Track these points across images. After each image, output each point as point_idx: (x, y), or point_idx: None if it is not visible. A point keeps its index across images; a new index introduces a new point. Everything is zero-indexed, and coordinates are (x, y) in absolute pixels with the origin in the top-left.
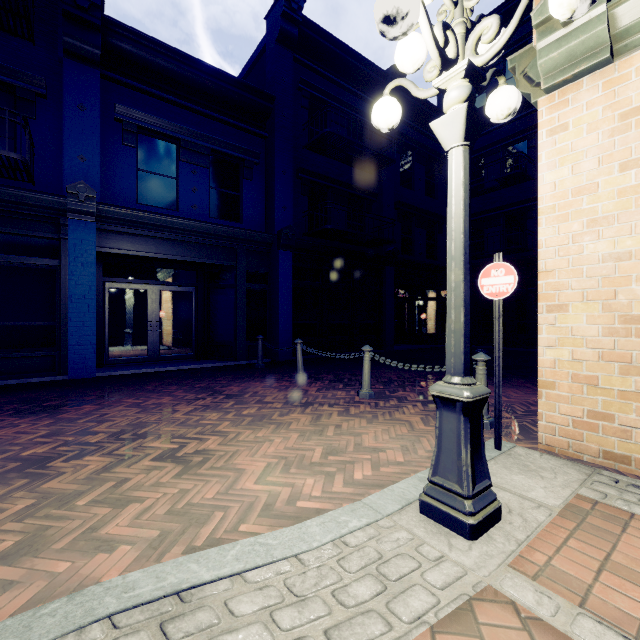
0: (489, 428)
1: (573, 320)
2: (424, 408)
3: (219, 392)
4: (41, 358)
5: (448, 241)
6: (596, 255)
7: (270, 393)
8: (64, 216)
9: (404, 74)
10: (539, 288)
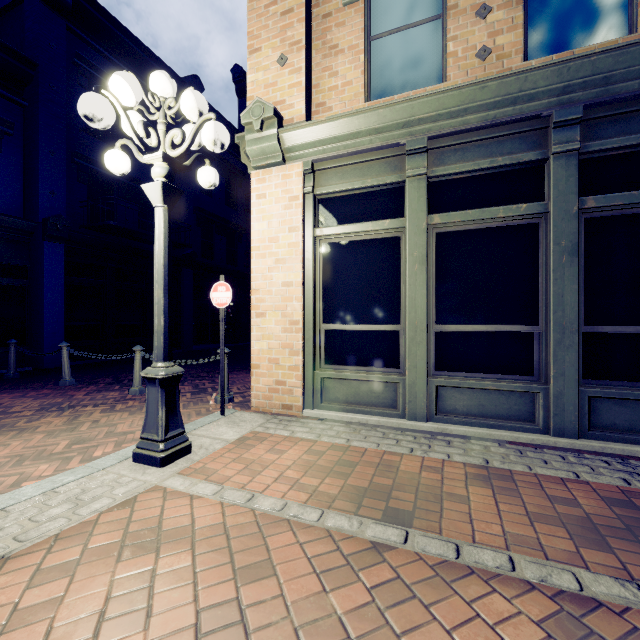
0: (228, 403)
1: (269, 323)
2: (191, 396)
3: None
4: None
5: (155, 269)
6: (279, 282)
7: (21, 403)
8: None
9: (202, 88)
10: (252, 301)
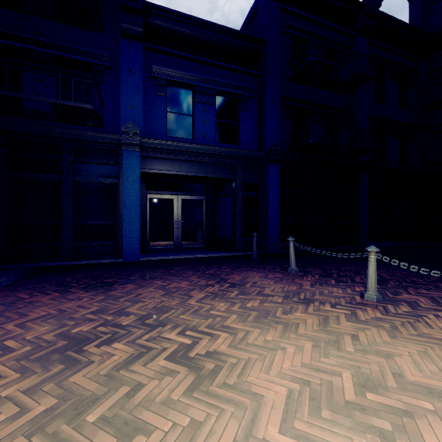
0: None
1: None
2: None
3: (224, 280)
4: (108, 246)
5: None
6: None
7: (267, 284)
8: (121, 148)
9: (380, 1)
10: None
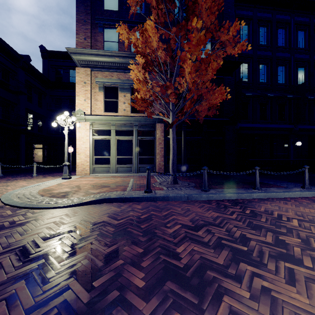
0: None
1: (81, 156)
2: (52, 176)
3: None
4: None
5: (65, 146)
6: (84, 147)
7: None
8: None
9: (31, 60)
10: (77, 151)
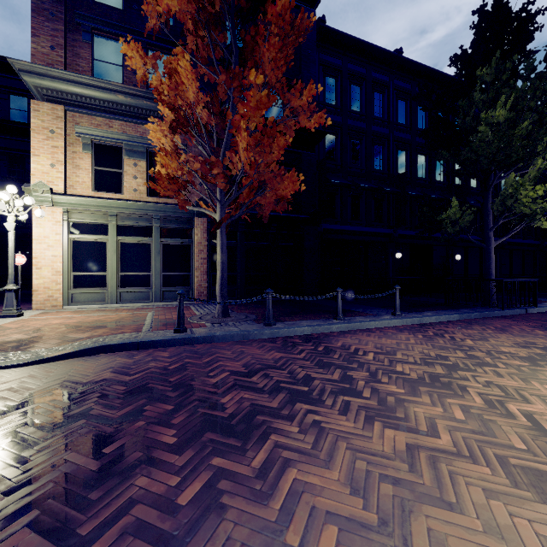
0: None
1: (44, 272)
2: None
3: None
4: None
5: (9, 252)
6: (50, 255)
7: None
8: None
9: None
10: (34, 262)
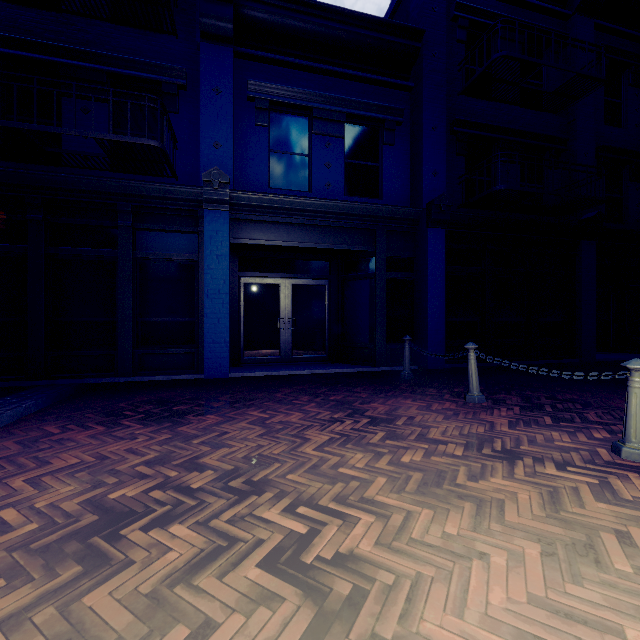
0: None
1: None
2: None
3: (360, 411)
4: (182, 355)
5: None
6: None
7: (433, 422)
8: (201, 208)
9: None
10: None
